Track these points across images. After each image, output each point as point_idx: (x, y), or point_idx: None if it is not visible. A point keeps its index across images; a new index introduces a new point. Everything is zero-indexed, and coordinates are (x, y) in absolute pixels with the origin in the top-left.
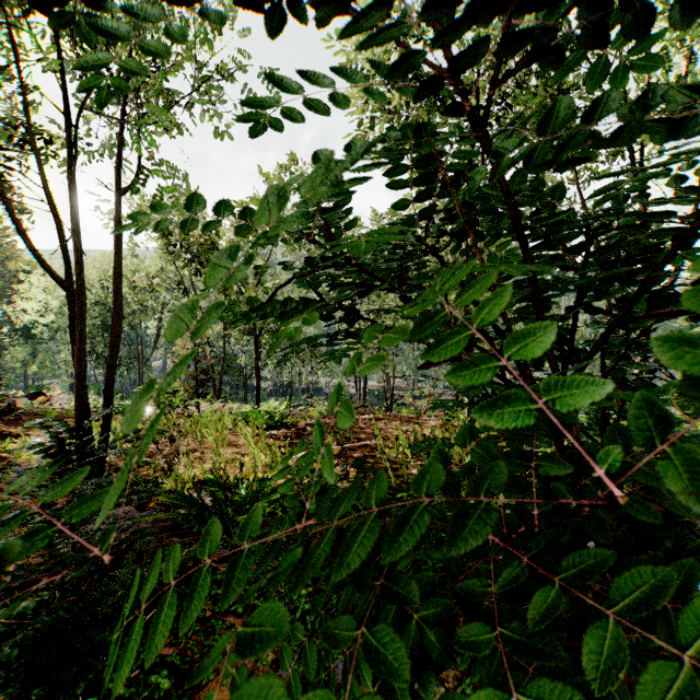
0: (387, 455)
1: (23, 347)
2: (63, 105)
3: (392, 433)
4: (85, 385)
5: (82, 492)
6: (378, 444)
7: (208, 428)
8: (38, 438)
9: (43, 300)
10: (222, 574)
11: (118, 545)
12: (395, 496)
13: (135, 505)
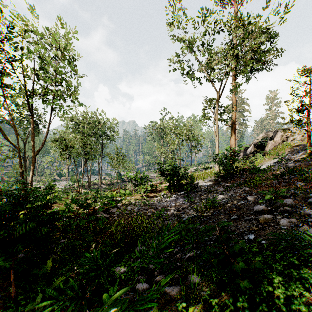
0: None
1: None
2: None
3: None
4: None
5: None
6: None
7: None
8: None
9: None
10: None
11: None
12: None
13: None
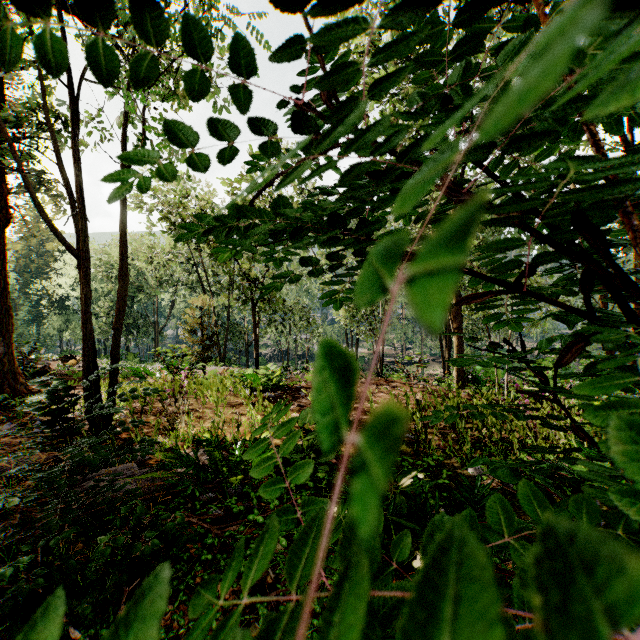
0: None
1: (58, 317)
2: (70, 80)
3: (383, 397)
4: (92, 346)
5: (71, 452)
6: (371, 407)
7: (210, 389)
8: (37, 395)
9: (74, 275)
10: (213, 538)
11: (108, 505)
12: None
13: (137, 462)
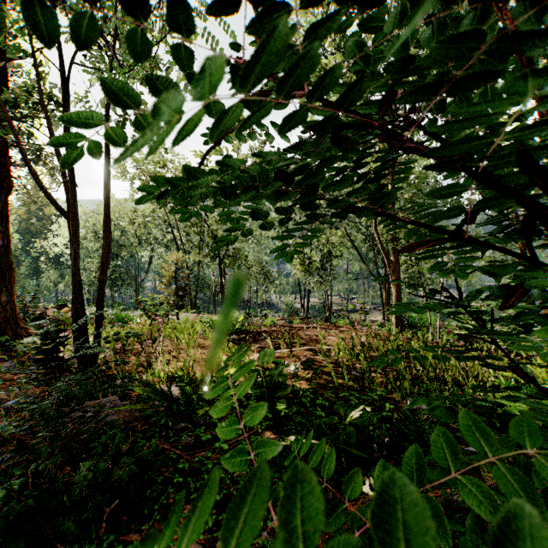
0: (329, 358)
1: (54, 271)
2: (61, 63)
3: (332, 340)
4: (80, 295)
5: (59, 387)
6: (321, 349)
7: (182, 332)
8: (31, 337)
9: (67, 236)
10: (184, 463)
11: (92, 434)
12: (337, 394)
13: (119, 395)
